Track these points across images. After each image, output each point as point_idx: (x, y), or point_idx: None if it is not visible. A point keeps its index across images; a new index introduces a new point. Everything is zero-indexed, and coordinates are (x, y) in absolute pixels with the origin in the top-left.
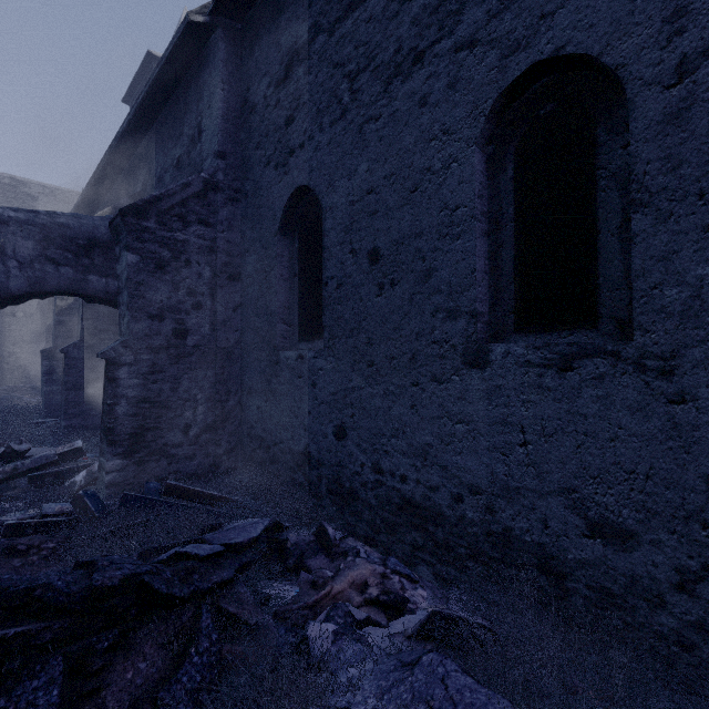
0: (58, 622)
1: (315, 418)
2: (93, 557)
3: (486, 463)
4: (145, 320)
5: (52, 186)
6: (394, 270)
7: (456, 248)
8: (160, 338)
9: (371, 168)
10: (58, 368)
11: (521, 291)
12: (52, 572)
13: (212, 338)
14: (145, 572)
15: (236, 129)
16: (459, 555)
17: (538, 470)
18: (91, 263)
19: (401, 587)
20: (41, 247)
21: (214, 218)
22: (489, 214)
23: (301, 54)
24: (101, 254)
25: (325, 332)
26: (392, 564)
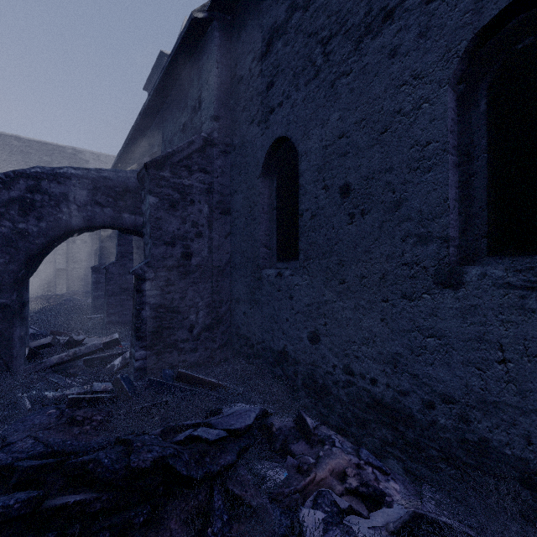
0: (105, 493)
1: (291, 324)
2: (129, 436)
3: (460, 376)
4: (162, 246)
5: (98, 153)
6: (365, 202)
7: (428, 180)
8: (172, 259)
9: (342, 116)
10: (102, 279)
11: (495, 217)
12: (100, 440)
13: (209, 259)
14: (169, 454)
15: (227, 97)
16: (430, 456)
17: (520, 387)
18: (124, 204)
19: (375, 478)
20: (92, 194)
21: (211, 167)
22: (459, 147)
23: (280, 31)
24: (131, 197)
25: (300, 255)
26: (365, 455)
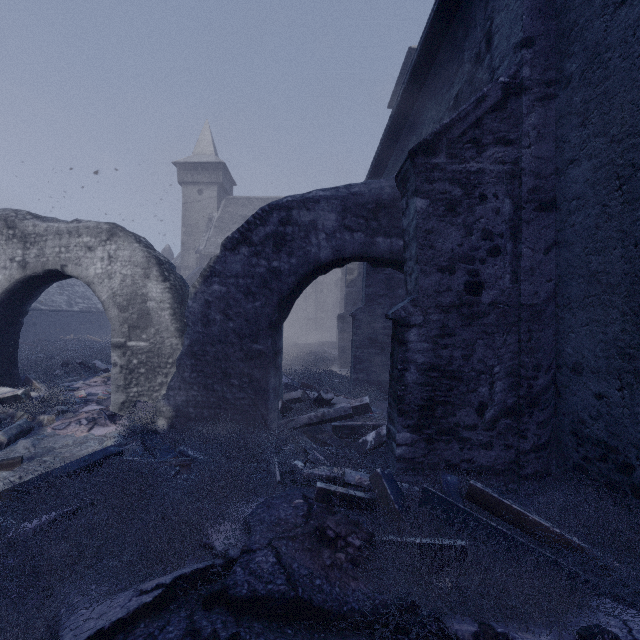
0: None
1: None
2: None
3: None
4: (434, 274)
5: None
6: None
7: None
8: (450, 294)
9: None
10: (347, 329)
11: None
12: (360, 594)
13: (512, 292)
14: None
15: None
16: None
17: None
18: (378, 225)
19: None
20: (340, 218)
21: (515, 132)
22: None
23: None
24: (386, 214)
25: None
26: None
